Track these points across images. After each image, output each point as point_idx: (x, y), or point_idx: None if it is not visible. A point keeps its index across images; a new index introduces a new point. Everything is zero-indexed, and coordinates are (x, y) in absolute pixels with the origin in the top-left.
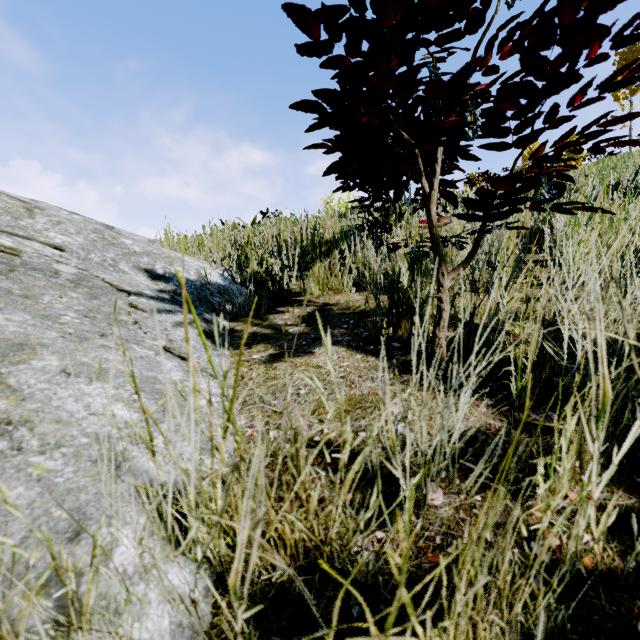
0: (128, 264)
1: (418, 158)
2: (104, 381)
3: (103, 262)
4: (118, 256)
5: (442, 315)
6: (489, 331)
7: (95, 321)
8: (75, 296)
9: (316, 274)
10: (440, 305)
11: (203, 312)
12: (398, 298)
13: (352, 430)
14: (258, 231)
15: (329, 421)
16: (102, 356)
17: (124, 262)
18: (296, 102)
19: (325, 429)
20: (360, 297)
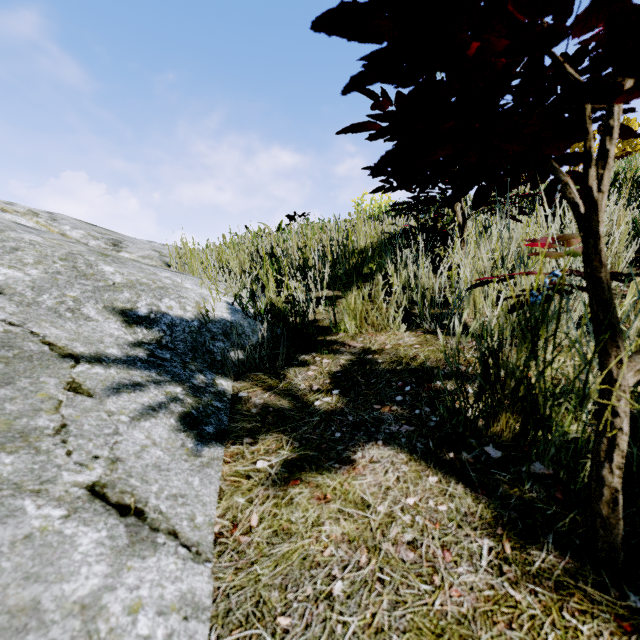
0: (97, 304)
1: (588, 125)
2: None
3: (59, 305)
4: (85, 293)
5: (616, 441)
6: None
7: None
8: None
9: (351, 306)
10: (611, 420)
11: (194, 373)
12: (499, 377)
13: None
14: (282, 240)
15: None
16: None
17: (92, 302)
18: (326, 13)
19: None
20: (413, 339)
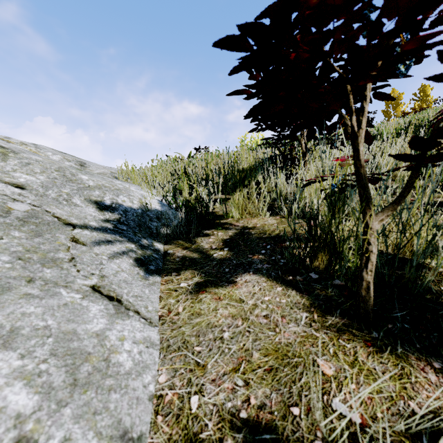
0: (81, 197)
1: (349, 95)
2: (10, 348)
3: (58, 197)
4: (73, 191)
5: (370, 257)
6: (414, 270)
7: (28, 263)
8: (17, 235)
9: (236, 201)
10: (367, 247)
11: (141, 238)
12: (316, 232)
13: (283, 402)
14: (191, 163)
15: (256, 384)
16: (20, 310)
17: (77, 196)
18: (220, 39)
19: (252, 398)
20: (273, 221)
